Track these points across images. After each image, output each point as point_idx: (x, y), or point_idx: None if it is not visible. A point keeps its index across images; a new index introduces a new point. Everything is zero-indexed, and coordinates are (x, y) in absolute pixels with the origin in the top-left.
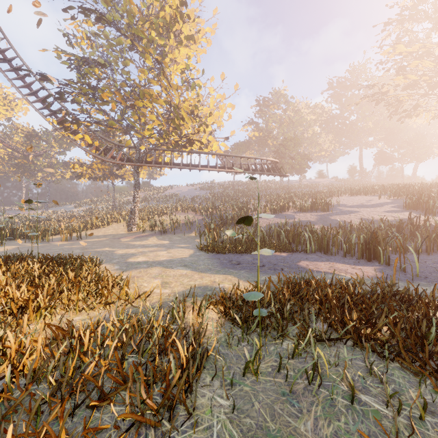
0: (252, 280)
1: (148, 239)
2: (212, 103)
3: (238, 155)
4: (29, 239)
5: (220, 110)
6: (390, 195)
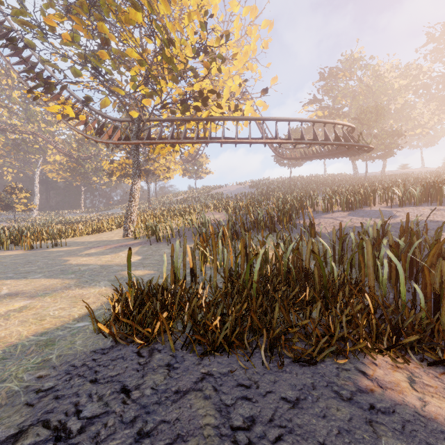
0: None
1: (123, 250)
2: (237, 30)
3: (284, 118)
4: (1, 245)
5: (251, 40)
6: None
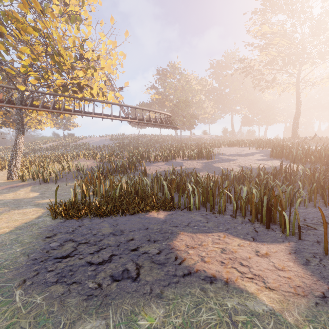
0: None
1: (19, 190)
2: (104, 50)
3: (133, 106)
4: None
5: (113, 58)
6: (257, 146)
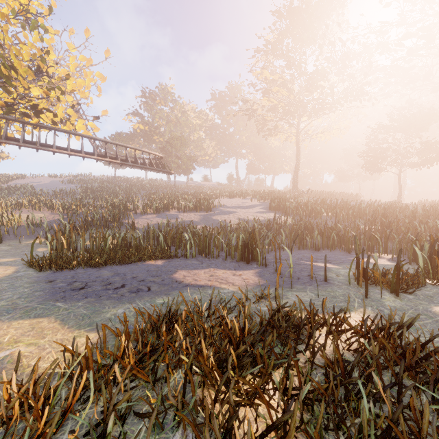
0: (86, 324)
1: None
2: (73, 66)
3: (113, 142)
4: None
5: (86, 78)
6: (259, 198)
